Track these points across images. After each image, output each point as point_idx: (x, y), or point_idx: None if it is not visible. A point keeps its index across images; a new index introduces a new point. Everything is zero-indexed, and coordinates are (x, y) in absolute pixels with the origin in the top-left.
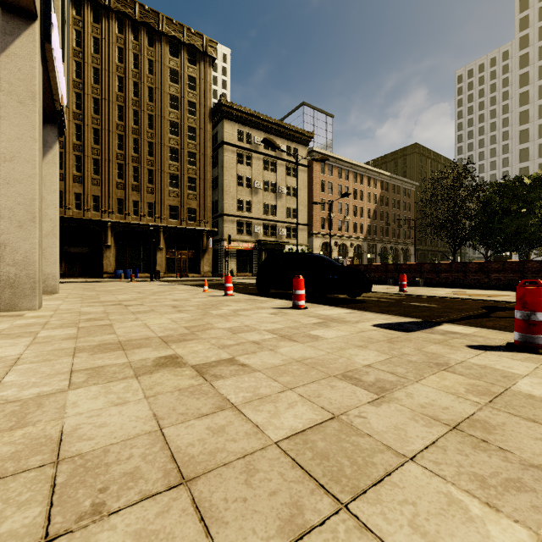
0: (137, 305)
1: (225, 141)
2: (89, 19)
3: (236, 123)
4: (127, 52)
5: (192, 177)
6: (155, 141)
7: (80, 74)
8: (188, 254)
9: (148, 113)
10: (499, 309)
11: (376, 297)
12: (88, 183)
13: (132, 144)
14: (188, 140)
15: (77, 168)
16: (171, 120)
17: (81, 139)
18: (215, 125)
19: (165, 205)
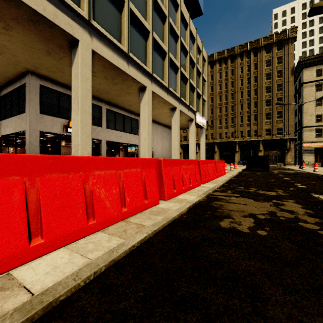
0: None
1: (304, 81)
2: (229, 64)
3: (314, 66)
4: (244, 67)
5: (279, 111)
6: (257, 100)
7: (227, 86)
8: (277, 152)
9: (254, 88)
10: (287, 174)
11: (282, 171)
12: (229, 127)
13: (246, 106)
14: (277, 92)
15: (226, 122)
16: (266, 86)
17: (227, 111)
18: (299, 73)
19: (263, 129)
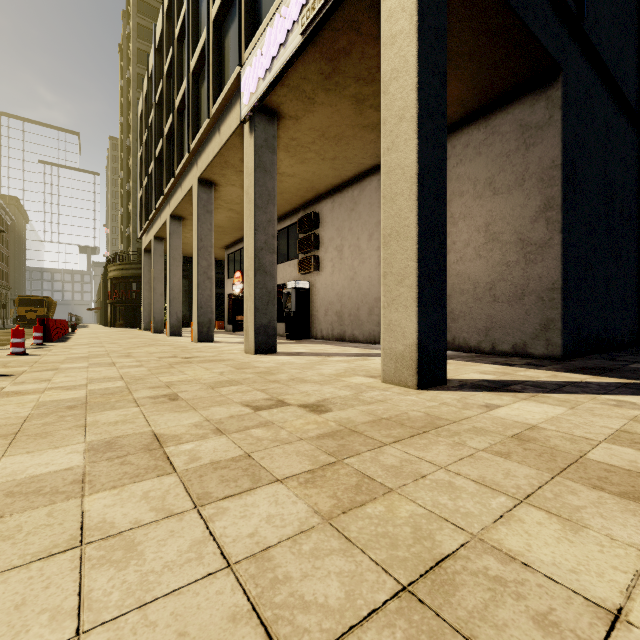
0: (165, 357)
1: None
2: None
3: None
4: None
5: None
6: None
7: None
8: None
9: None
10: None
11: None
12: None
13: None
14: None
15: None
16: None
17: None
18: None
19: None
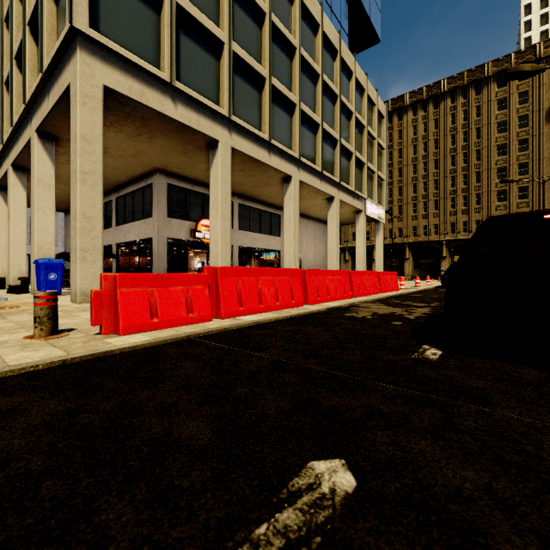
0: None
1: None
2: (431, 110)
3: None
4: (457, 114)
5: (523, 186)
6: (481, 169)
7: (426, 148)
8: None
9: (475, 149)
10: None
11: None
12: (430, 217)
13: (462, 179)
14: (518, 153)
15: (424, 209)
16: (498, 144)
17: (426, 190)
18: None
19: None
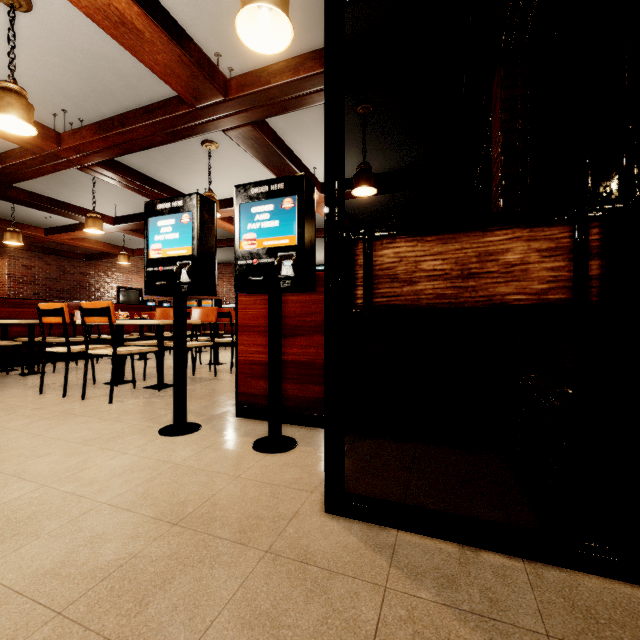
0: None
1: None
2: None
3: None
4: None
5: None
6: None
7: None
8: None
9: None
10: None
11: None
12: None
13: None
14: None
15: None
16: None
17: None
18: None
19: None
